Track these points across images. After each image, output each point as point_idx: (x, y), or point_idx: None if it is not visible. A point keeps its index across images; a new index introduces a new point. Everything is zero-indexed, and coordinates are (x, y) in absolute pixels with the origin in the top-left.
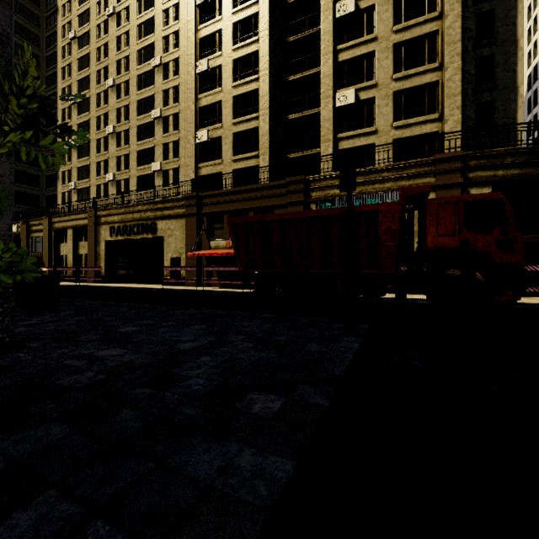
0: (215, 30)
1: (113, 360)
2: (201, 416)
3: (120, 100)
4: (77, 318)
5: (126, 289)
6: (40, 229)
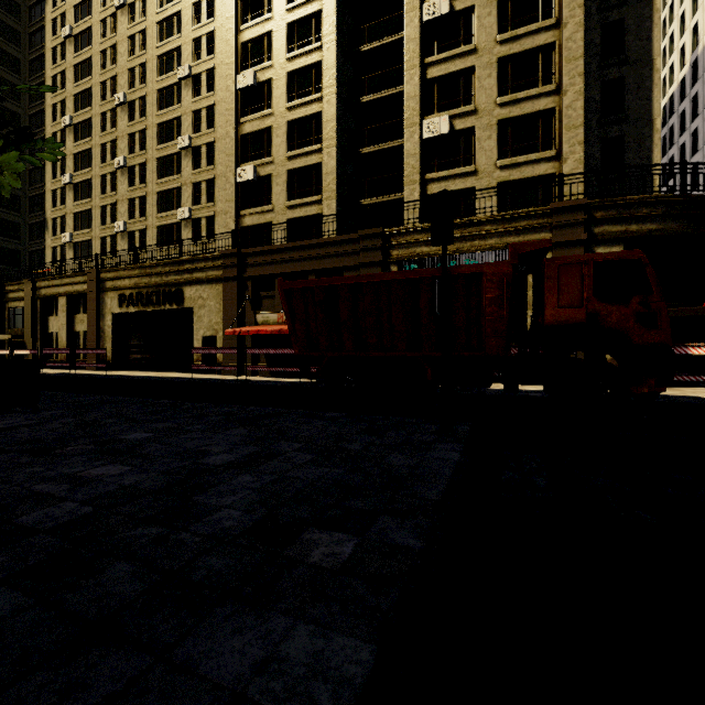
0: (263, 32)
1: (108, 482)
2: (233, 571)
3: (133, 123)
4: (64, 421)
5: (141, 379)
6: (19, 297)
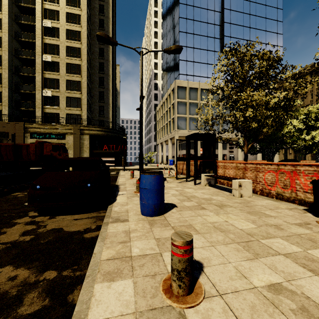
0: None
1: None
2: None
3: None
4: None
5: None
6: None
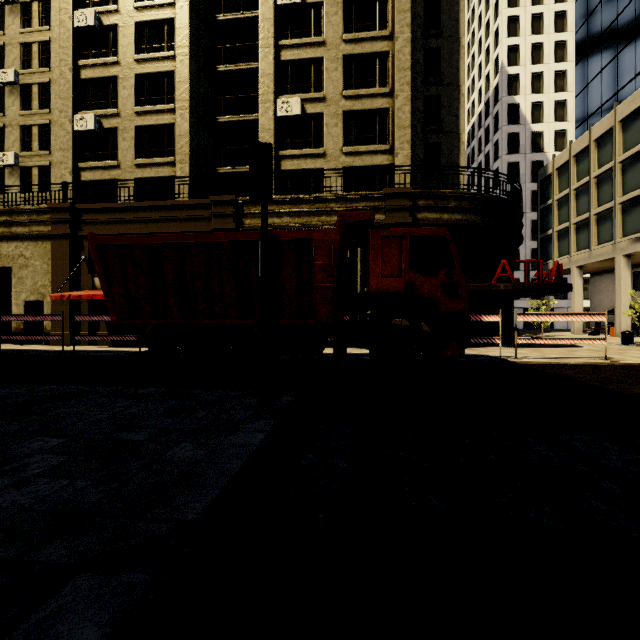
0: None
1: None
2: None
3: None
4: None
5: None
6: None
